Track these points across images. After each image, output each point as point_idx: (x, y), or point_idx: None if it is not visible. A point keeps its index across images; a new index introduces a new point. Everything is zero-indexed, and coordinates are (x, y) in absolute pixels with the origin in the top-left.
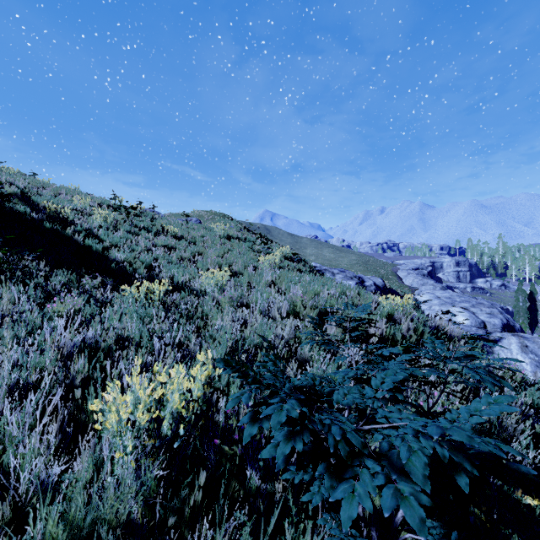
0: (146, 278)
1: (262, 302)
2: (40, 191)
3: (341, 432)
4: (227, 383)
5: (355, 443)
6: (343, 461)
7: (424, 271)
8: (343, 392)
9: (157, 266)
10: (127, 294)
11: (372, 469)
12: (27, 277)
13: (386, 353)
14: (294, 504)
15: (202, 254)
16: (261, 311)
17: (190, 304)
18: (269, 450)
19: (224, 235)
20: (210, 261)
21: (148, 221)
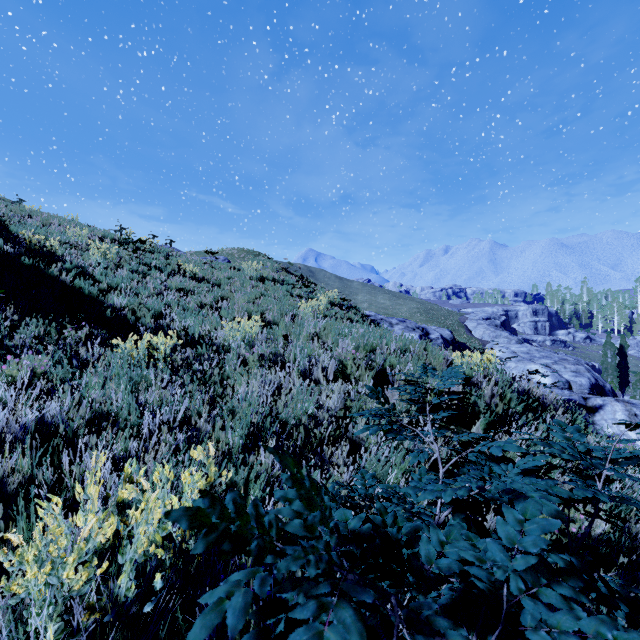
0: (152, 330)
1: (302, 360)
2: (25, 221)
3: None
4: (247, 481)
5: None
6: None
7: (497, 321)
8: (438, 540)
9: (168, 314)
10: (121, 351)
11: None
12: None
13: (496, 451)
14: None
15: (228, 299)
16: (300, 373)
17: (207, 363)
18: None
19: (256, 277)
20: (237, 307)
21: (161, 259)
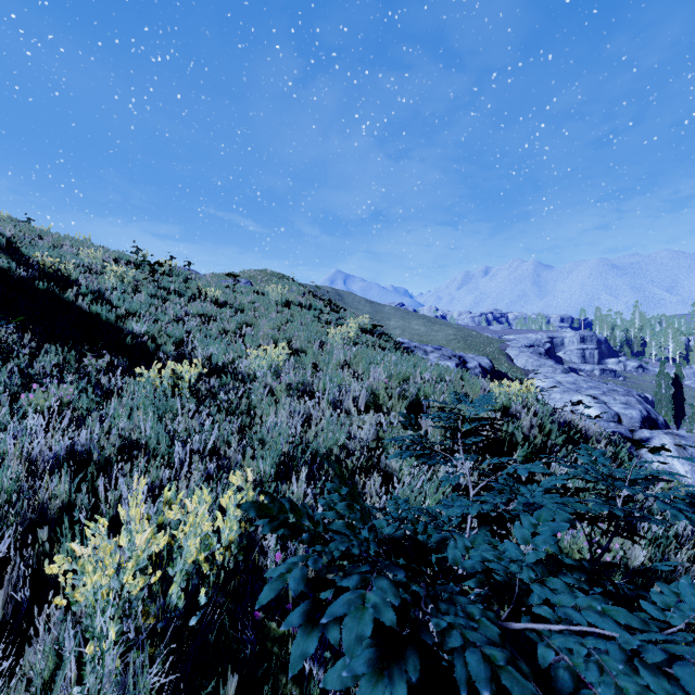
0: (173, 358)
1: (332, 390)
2: (35, 242)
3: (488, 672)
4: None
5: None
6: None
7: (541, 349)
8: (464, 545)
9: (190, 341)
10: (145, 380)
11: None
12: (4, 356)
13: (522, 472)
14: None
15: (252, 325)
16: (330, 403)
17: (232, 393)
18: (340, 674)
19: (281, 301)
20: (262, 334)
21: (180, 282)
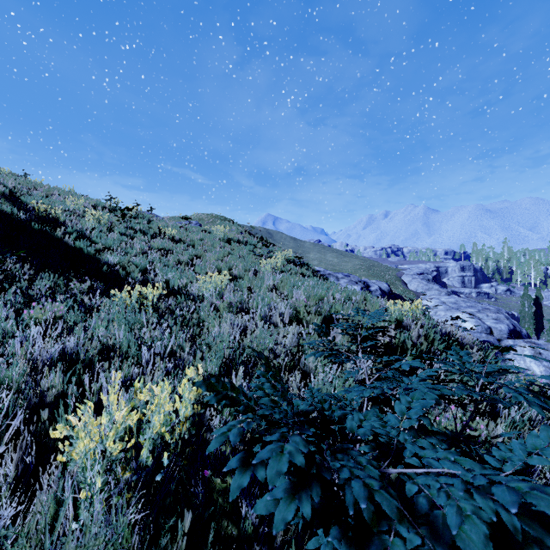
0: (140, 283)
1: (263, 308)
2: (31, 192)
3: (366, 493)
4: None
5: (388, 512)
6: (366, 522)
7: (429, 276)
8: (359, 418)
9: (152, 269)
10: (118, 300)
11: (409, 542)
12: (9, 280)
13: (405, 367)
14: (297, 546)
15: (201, 257)
16: (262, 317)
17: (186, 309)
18: (266, 504)
19: (224, 238)
20: (209, 264)
21: (144, 223)
